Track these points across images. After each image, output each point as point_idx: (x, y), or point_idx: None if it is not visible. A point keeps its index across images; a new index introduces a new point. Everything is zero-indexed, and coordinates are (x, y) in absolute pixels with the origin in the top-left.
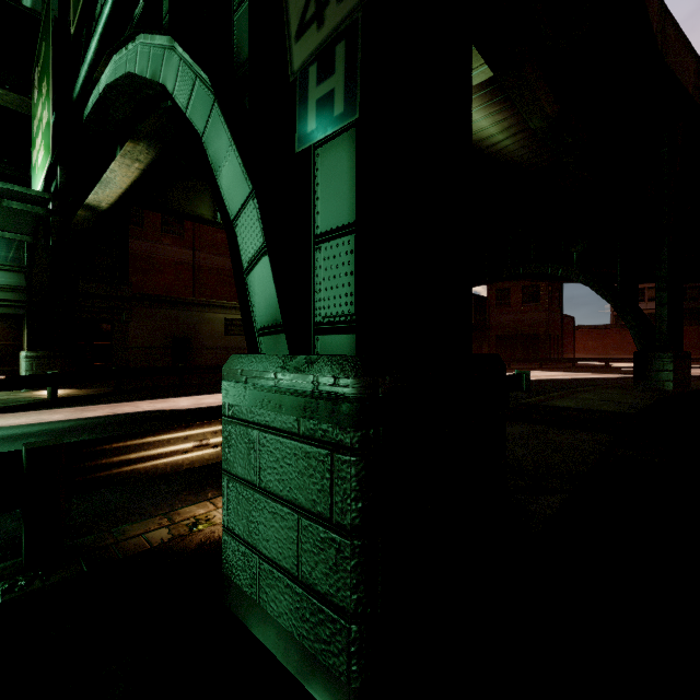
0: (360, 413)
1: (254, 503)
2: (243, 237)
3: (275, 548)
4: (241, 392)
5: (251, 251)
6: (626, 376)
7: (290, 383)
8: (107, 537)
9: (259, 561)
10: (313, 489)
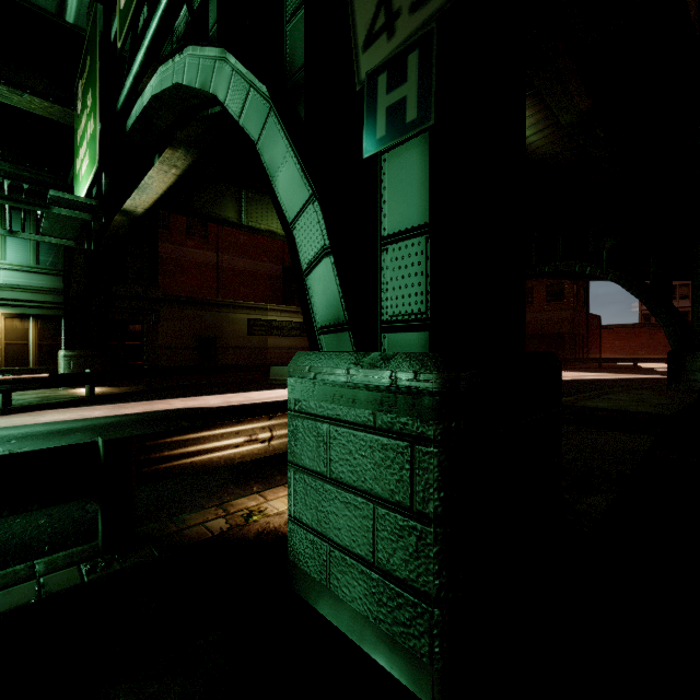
0: (442, 407)
1: (324, 493)
2: (302, 240)
3: (347, 536)
4: (309, 387)
5: (310, 252)
6: (657, 377)
7: (365, 378)
8: (170, 525)
9: (330, 549)
10: (391, 479)
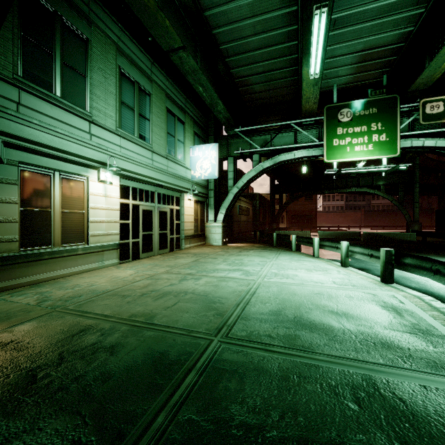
0: None
1: None
2: None
3: None
4: None
5: None
6: None
7: None
8: None
9: None
10: None
